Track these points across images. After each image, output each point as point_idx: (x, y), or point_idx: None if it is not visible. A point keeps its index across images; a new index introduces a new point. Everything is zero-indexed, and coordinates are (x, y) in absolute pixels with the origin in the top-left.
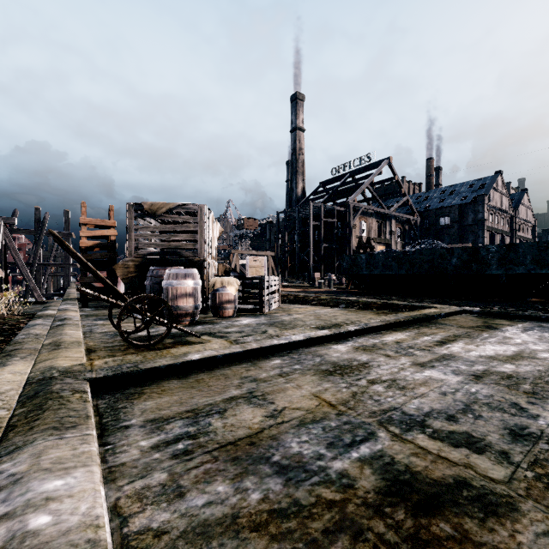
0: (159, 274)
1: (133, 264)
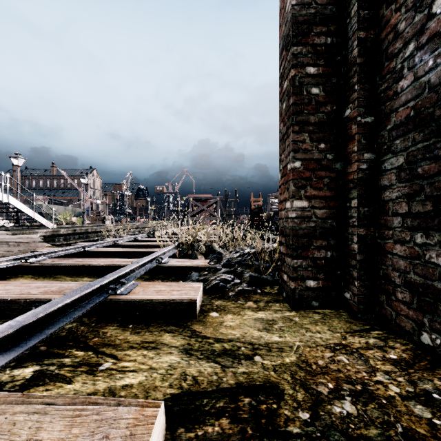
0: (278, 218)
1: (270, 215)
